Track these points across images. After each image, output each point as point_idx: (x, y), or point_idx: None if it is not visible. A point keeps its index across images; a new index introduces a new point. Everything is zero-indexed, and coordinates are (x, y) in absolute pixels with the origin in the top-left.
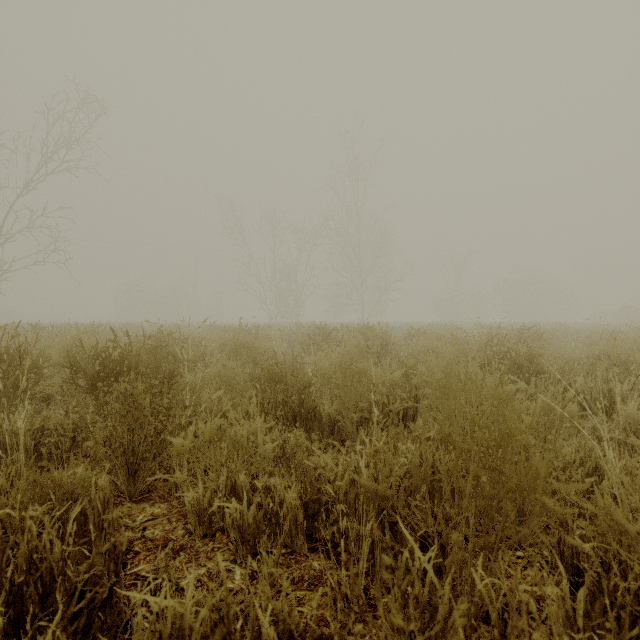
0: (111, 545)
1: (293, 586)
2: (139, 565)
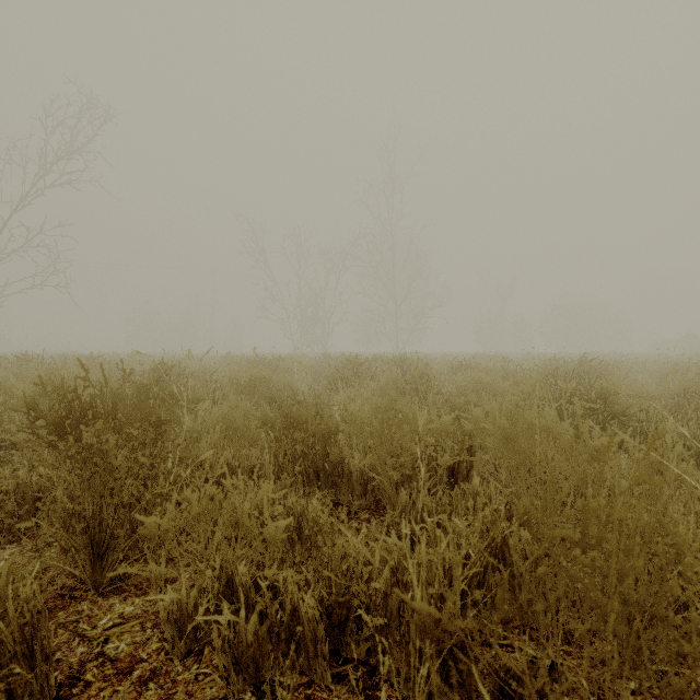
0: None
1: None
2: None
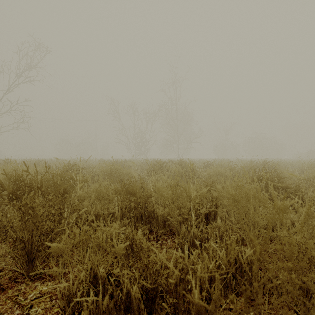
0: None
1: None
2: None
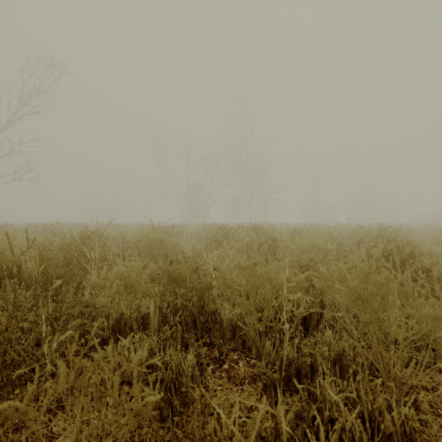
0: None
1: None
2: None
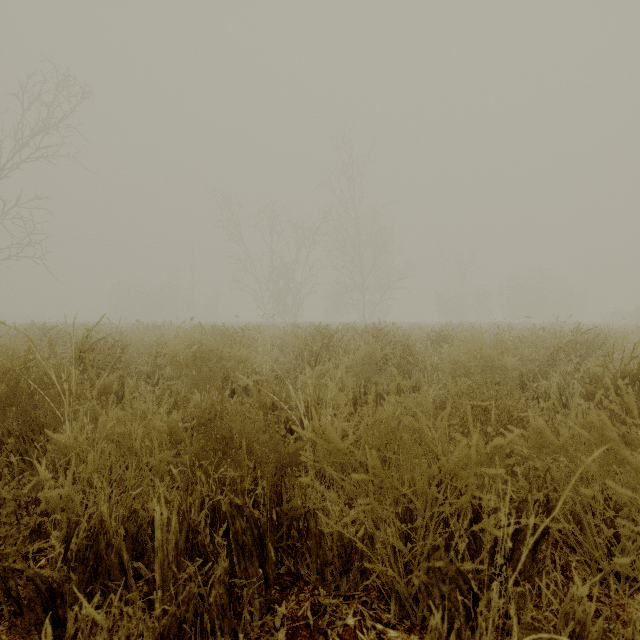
0: None
1: None
2: None
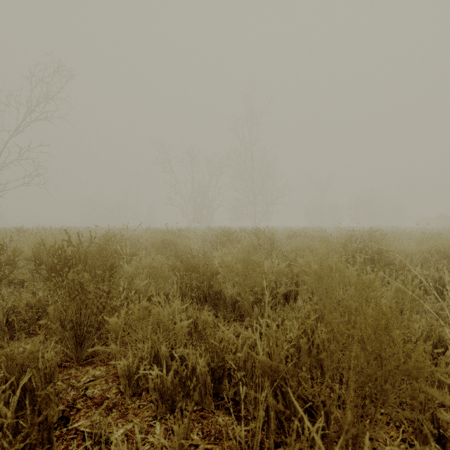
0: (44, 417)
1: (202, 440)
2: (79, 421)
